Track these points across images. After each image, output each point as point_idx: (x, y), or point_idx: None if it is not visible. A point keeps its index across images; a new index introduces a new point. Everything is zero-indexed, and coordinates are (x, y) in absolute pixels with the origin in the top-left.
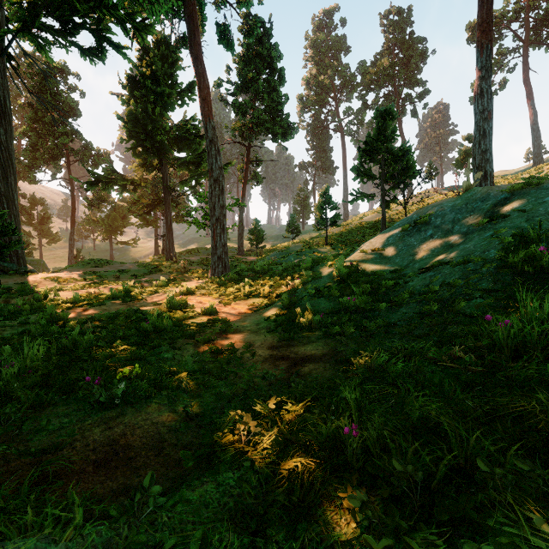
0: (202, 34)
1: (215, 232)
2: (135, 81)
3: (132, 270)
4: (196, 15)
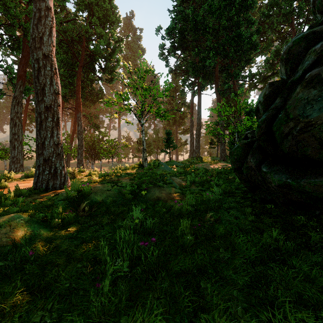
0: None
1: None
2: None
3: None
4: None
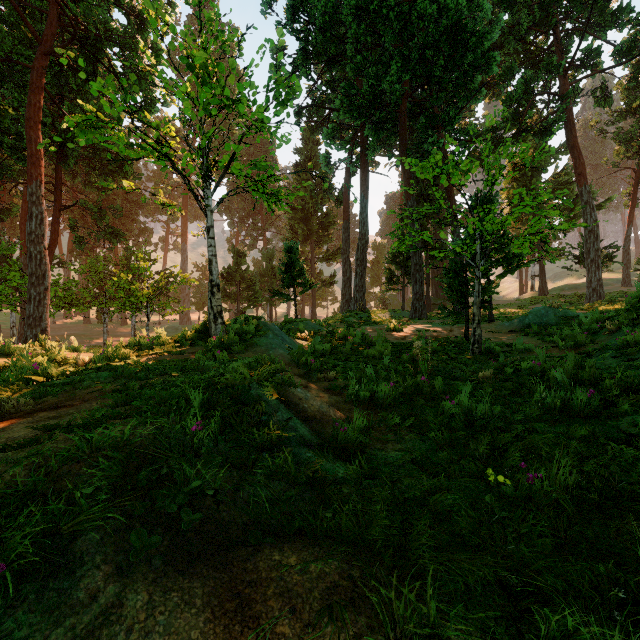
0: (576, 103)
1: (590, 270)
2: (516, 165)
3: (516, 303)
4: (571, 117)
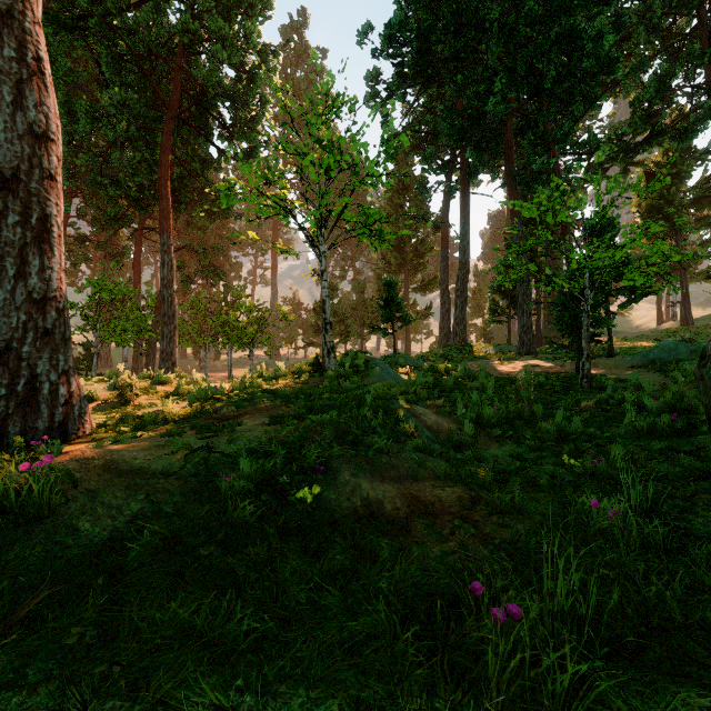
0: None
1: None
2: (649, 173)
3: (650, 335)
4: None
